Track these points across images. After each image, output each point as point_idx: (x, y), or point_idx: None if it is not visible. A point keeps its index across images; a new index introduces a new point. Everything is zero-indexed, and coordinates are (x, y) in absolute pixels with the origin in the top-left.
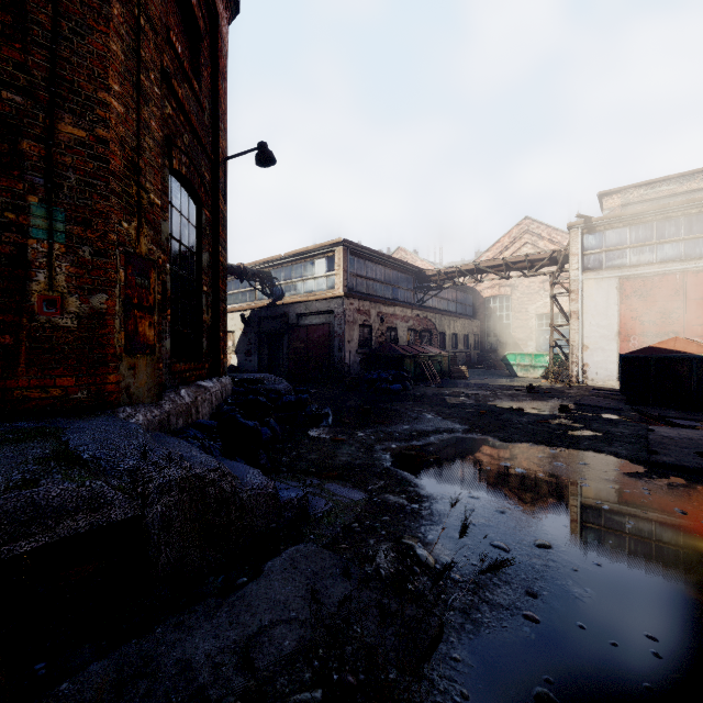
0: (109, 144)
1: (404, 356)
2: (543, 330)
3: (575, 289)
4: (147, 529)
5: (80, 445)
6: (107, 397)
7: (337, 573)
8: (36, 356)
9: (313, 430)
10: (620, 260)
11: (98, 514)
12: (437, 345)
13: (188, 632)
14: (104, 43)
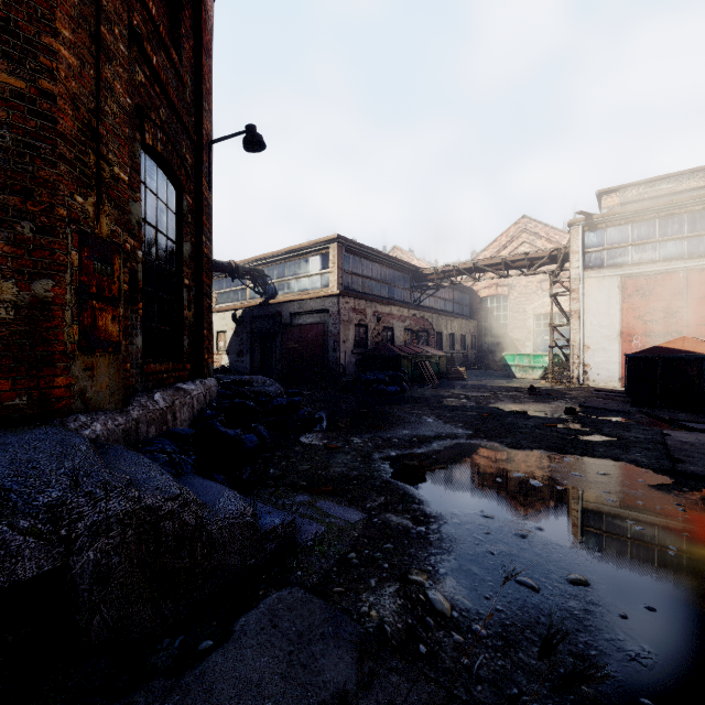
0: (56, 100)
1: (401, 356)
2: (540, 330)
3: (575, 288)
4: (74, 585)
5: None
6: (53, 403)
7: (330, 634)
8: None
9: (306, 435)
10: (621, 258)
11: None
12: (434, 345)
13: None
14: None
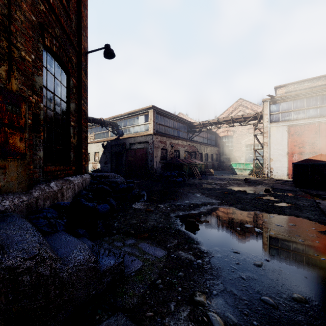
0: None
1: (183, 164)
2: (248, 152)
3: (266, 131)
4: None
5: None
6: None
7: None
8: None
9: (135, 204)
10: (288, 117)
11: None
12: (198, 159)
13: None
14: None
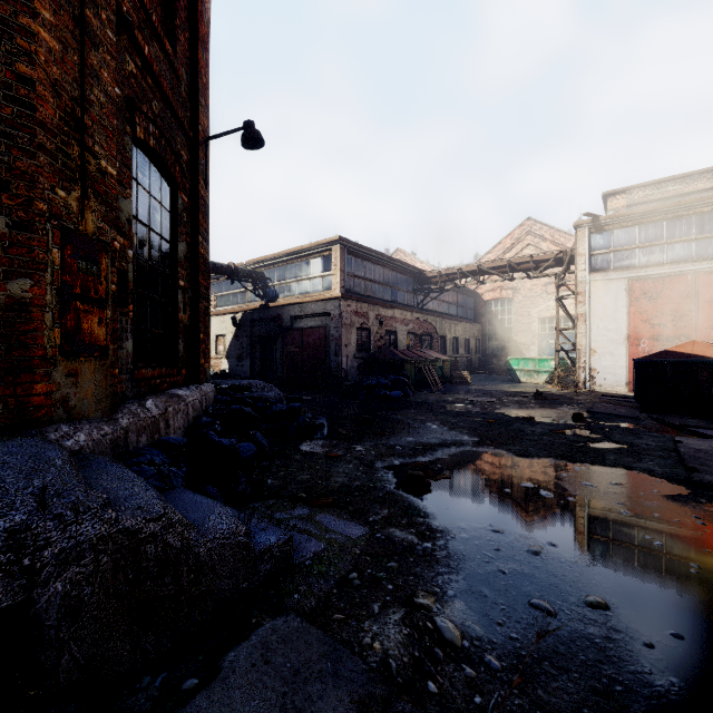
0: (35, 85)
1: (404, 361)
2: (545, 334)
3: (582, 291)
4: (38, 621)
5: None
6: (32, 412)
7: (328, 671)
8: None
9: (306, 443)
10: (628, 261)
11: None
12: (438, 349)
13: None
14: None
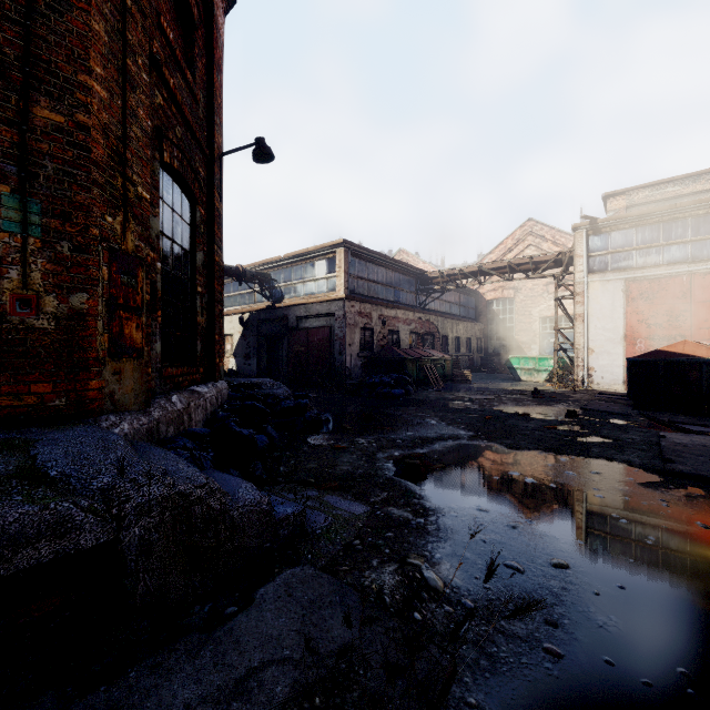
0: (90, 131)
1: (406, 360)
2: (546, 333)
3: (580, 291)
4: (123, 556)
5: (49, 460)
6: (88, 404)
7: (337, 602)
8: (8, 360)
9: (313, 436)
10: (626, 262)
11: (64, 541)
12: (440, 348)
13: (166, 676)
14: (85, 21)
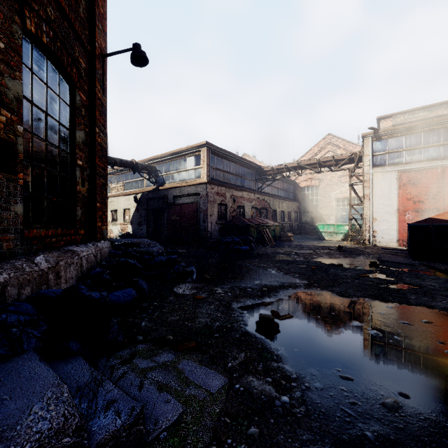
0: None
1: (250, 225)
2: (340, 208)
3: (367, 179)
4: None
5: None
6: None
7: None
8: None
9: (179, 286)
10: (398, 159)
11: None
12: (271, 218)
13: None
14: None
